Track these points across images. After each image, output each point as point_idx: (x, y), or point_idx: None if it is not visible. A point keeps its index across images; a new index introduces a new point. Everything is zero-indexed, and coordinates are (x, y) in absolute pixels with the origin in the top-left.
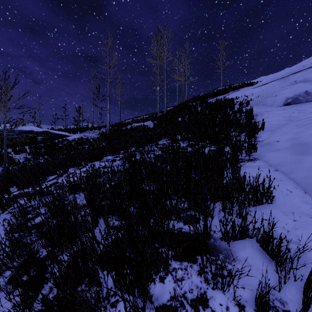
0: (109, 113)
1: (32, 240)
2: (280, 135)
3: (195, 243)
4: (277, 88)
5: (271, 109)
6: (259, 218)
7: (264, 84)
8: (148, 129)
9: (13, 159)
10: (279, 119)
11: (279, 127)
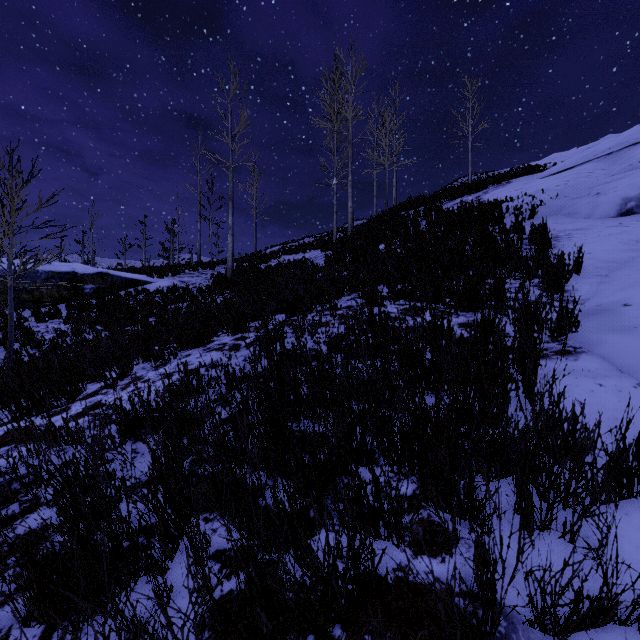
0: (232, 235)
1: (1, 594)
2: (627, 288)
3: (453, 632)
4: (598, 177)
5: (589, 224)
6: (629, 546)
7: (567, 168)
8: (314, 269)
9: (32, 333)
10: (613, 247)
11: (617, 268)
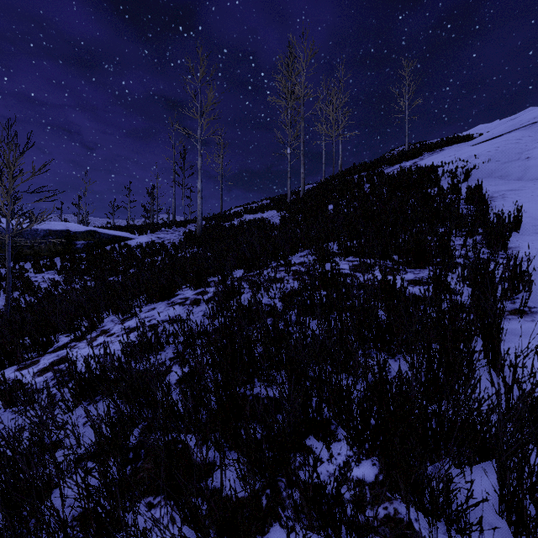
0: (201, 198)
1: None
2: None
3: None
4: (527, 143)
5: (521, 185)
6: None
7: (496, 136)
8: (270, 227)
9: (30, 282)
10: None
11: None
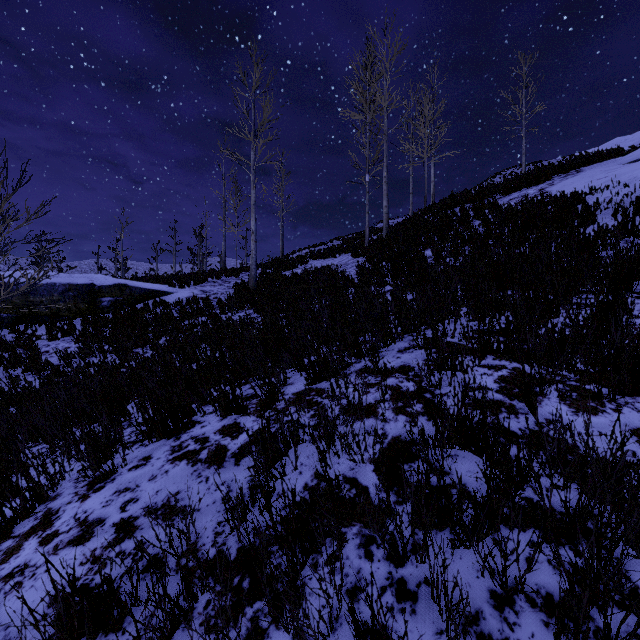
0: (255, 241)
1: None
2: None
3: None
4: None
5: None
6: None
7: None
8: (345, 282)
9: (36, 356)
10: None
11: None
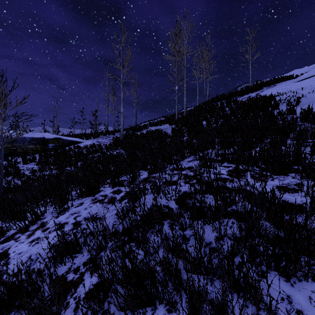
0: (122, 117)
1: None
2: None
3: None
4: None
5: None
6: None
7: (312, 75)
8: (165, 136)
9: (18, 171)
10: None
11: None
